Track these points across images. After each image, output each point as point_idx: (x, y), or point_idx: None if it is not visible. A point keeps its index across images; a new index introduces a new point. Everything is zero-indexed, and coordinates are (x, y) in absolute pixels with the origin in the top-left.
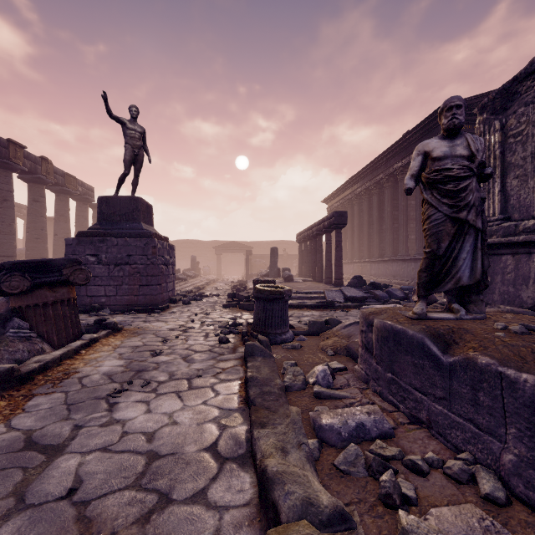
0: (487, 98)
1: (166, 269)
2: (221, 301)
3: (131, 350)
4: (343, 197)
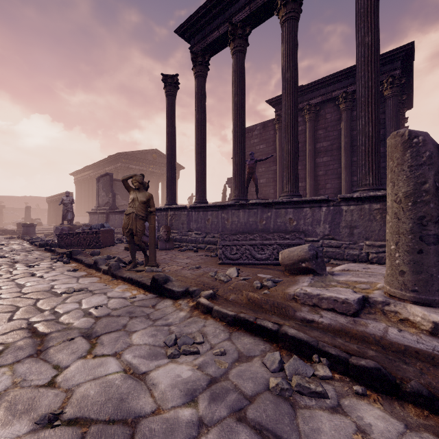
0: (97, 177)
1: None
2: None
3: None
4: (83, 175)
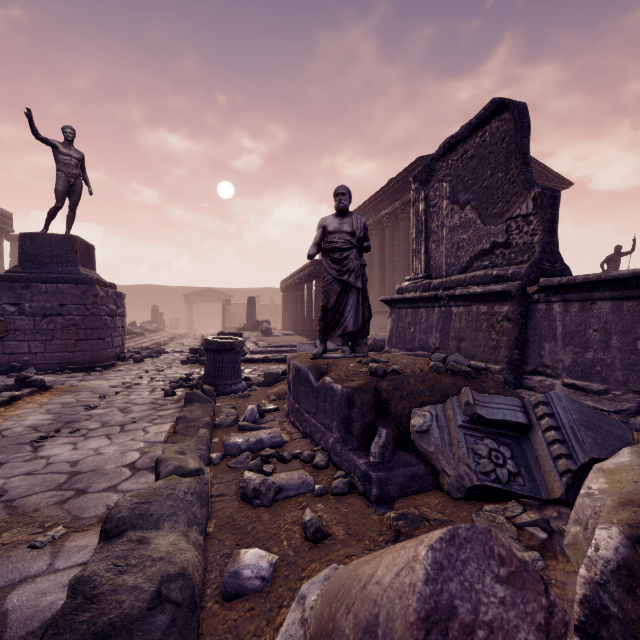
0: (417, 170)
1: (112, 321)
2: (182, 358)
3: (61, 406)
4: None
